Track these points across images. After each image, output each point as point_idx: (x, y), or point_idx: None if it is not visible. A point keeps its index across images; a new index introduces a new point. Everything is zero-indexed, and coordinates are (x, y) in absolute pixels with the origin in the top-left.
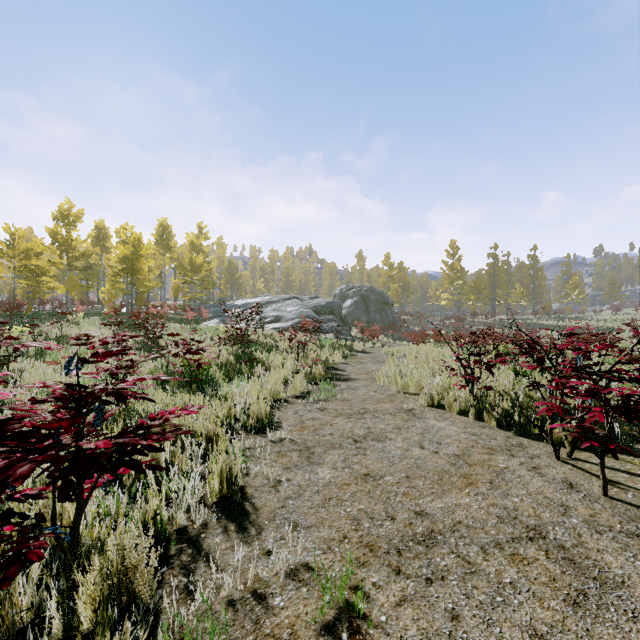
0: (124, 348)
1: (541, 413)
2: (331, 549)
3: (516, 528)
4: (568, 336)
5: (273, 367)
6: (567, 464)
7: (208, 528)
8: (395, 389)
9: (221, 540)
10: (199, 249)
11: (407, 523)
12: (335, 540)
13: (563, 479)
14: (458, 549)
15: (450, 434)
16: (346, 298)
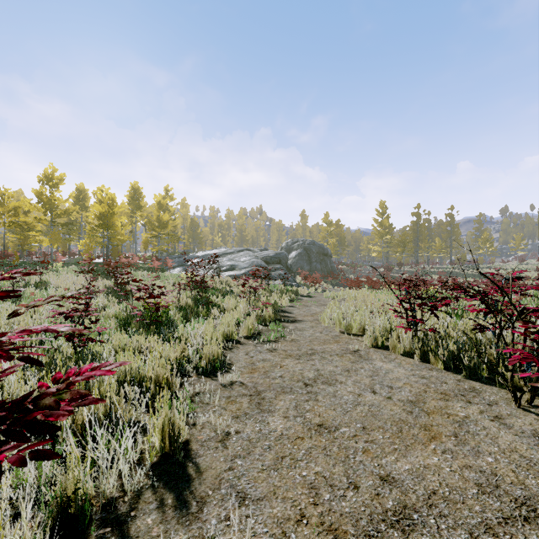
0: (92, 292)
1: (513, 362)
2: (286, 536)
3: (503, 502)
4: (513, 280)
5: (227, 310)
6: (530, 413)
7: (141, 502)
8: (339, 330)
9: (153, 521)
10: (166, 208)
11: (373, 494)
12: (291, 521)
13: (533, 432)
14: (442, 536)
15: (399, 377)
16: (291, 250)
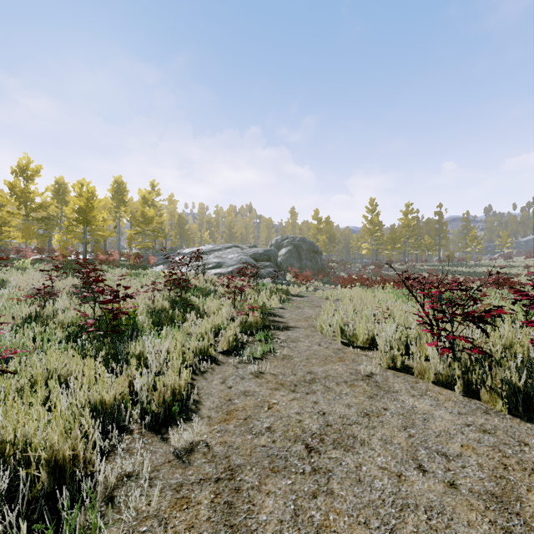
0: (46, 294)
1: None
2: None
3: None
4: None
5: (209, 313)
6: None
7: None
8: (341, 341)
9: None
10: (152, 204)
11: None
12: None
13: None
14: None
15: (448, 430)
16: (281, 247)
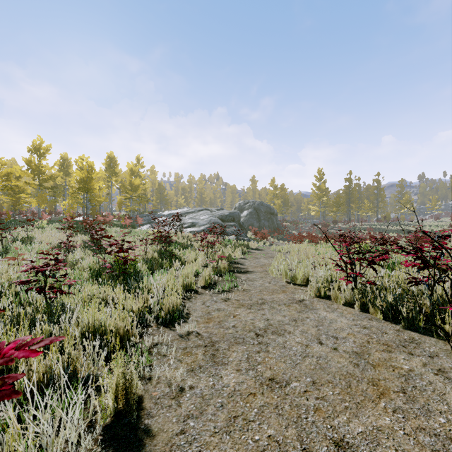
0: (70, 247)
1: None
2: None
3: None
4: (445, 237)
5: (188, 261)
6: None
7: None
8: (285, 280)
9: None
10: (137, 174)
11: None
12: None
13: None
14: None
15: (343, 327)
16: (243, 210)
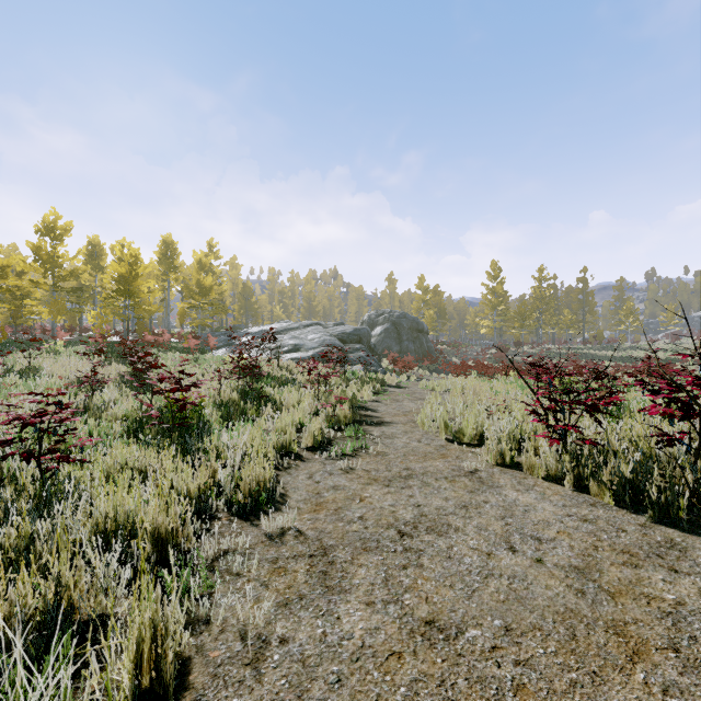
0: (95, 383)
1: None
2: None
3: None
4: None
5: (287, 406)
6: None
7: None
8: (445, 437)
9: None
10: (209, 270)
11: None
12: None
13: None
14: None
15: (548, 519)
16: (375, 325)
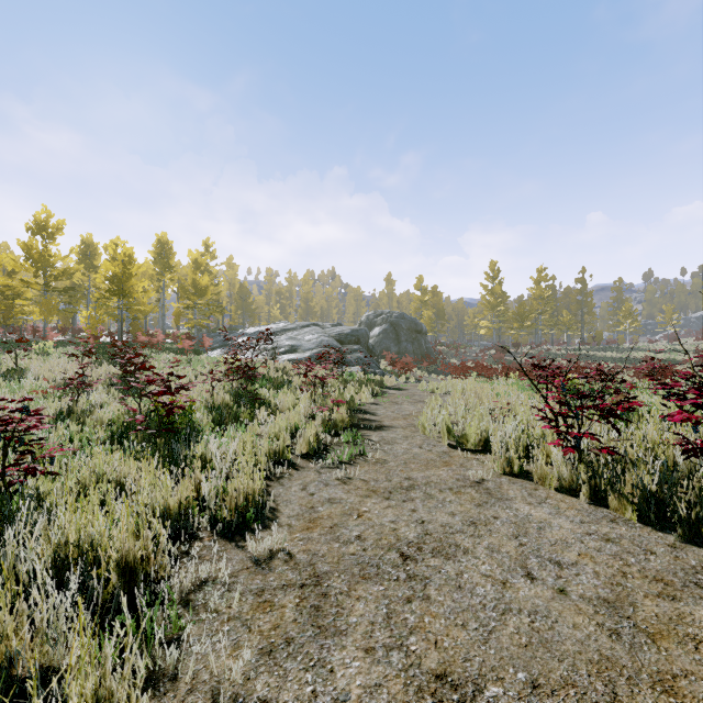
0: (80, 385)
1: None
2: None
3: None
4: None
5: (282, 409)
6: None
7: None
8: (447, 443)
9: None
10: (205, 269)
11: None
12: None
13: None
14: None
15: (566, 538)
16: (374, 326)
